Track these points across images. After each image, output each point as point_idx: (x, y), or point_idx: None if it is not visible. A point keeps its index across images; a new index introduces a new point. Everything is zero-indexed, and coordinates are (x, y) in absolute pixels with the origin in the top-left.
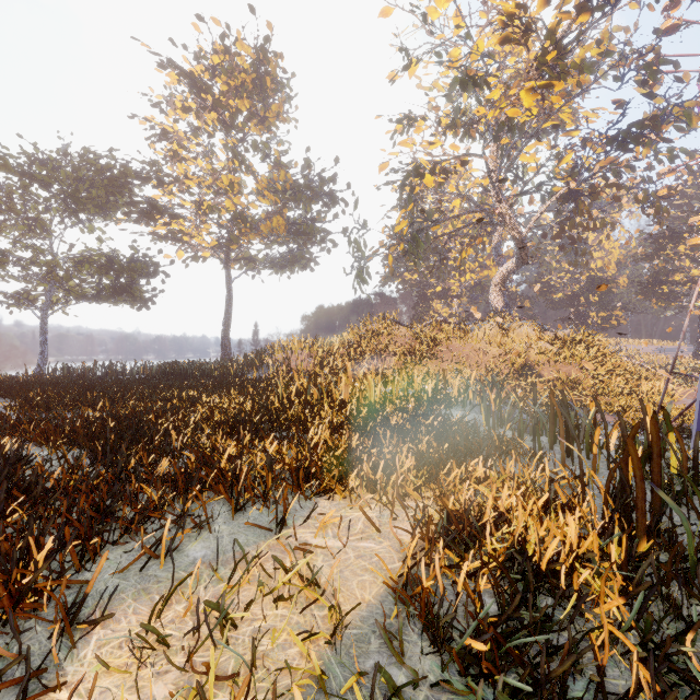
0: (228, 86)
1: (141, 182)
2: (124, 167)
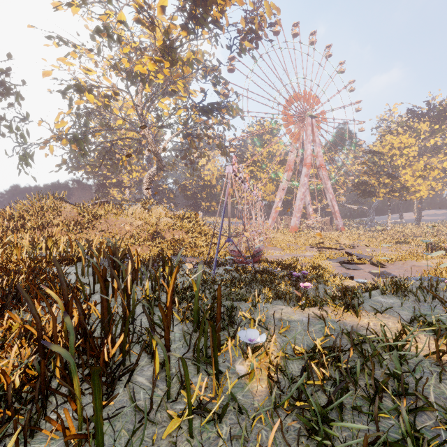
0: None
1: None
2: None
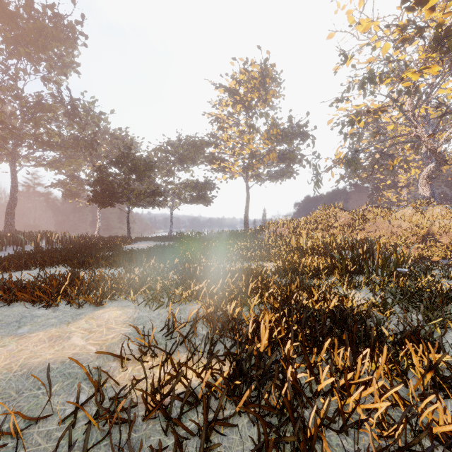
0: (247, 89)
1: (208, 146)
2: (201, 141)
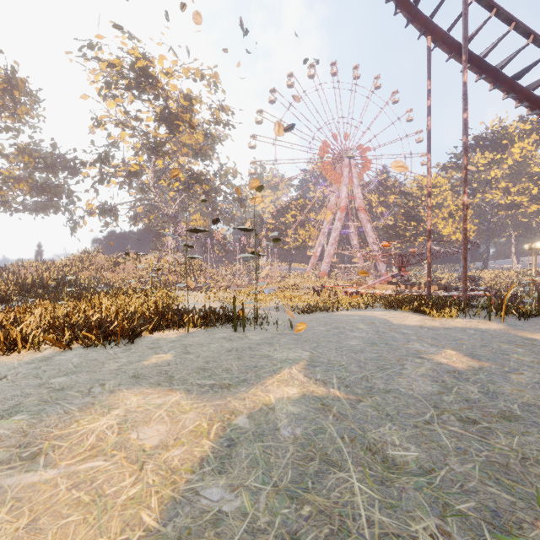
0: None
1: None
2: None
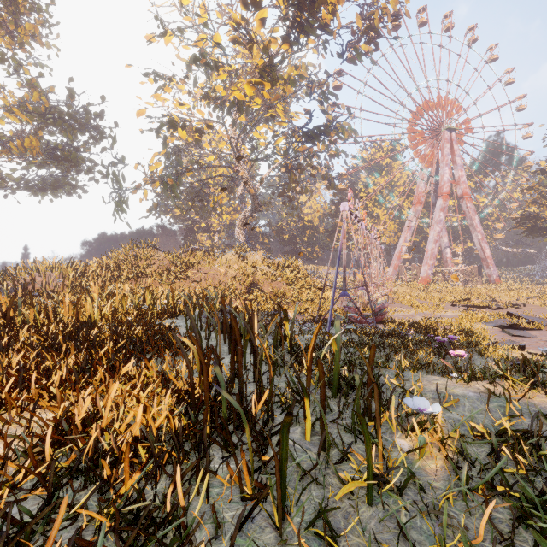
0: None
1: None
2: None
